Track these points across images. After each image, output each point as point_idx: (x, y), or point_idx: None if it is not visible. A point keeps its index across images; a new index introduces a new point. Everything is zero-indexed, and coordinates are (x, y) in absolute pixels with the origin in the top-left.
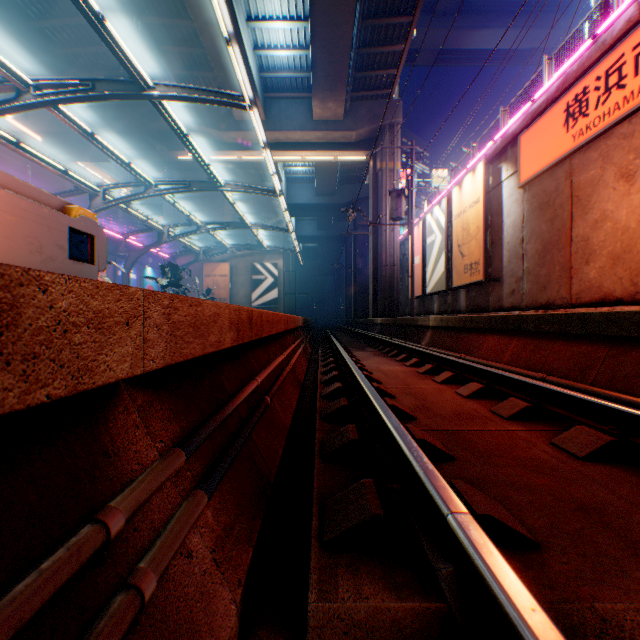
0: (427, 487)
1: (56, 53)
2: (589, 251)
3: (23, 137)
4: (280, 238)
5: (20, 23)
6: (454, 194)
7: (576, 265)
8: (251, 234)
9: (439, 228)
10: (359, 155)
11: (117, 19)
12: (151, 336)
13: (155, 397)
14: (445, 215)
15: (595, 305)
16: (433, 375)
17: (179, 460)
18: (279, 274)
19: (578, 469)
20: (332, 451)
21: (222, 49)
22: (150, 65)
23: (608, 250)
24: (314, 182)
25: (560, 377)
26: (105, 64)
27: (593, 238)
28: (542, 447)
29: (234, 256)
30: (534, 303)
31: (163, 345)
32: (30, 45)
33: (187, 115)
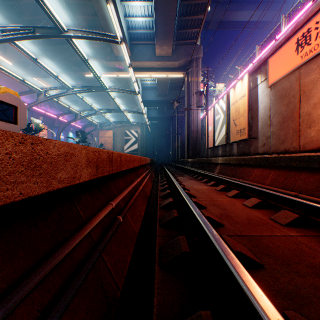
0: None
1: (20, 19)
2: (311, 121)
3: (4, 64)
4: (139, 118)
5: None
6: (231, 92)
7: (303, 129)
8: (124, 115)
9: (222, 111)
10: (179, 74)
11: (52, 1)
12: None
13: None
14: (226, 104)
15: (315, 151)
16: (225, 192)
17: None
18: (138, 136)
19: None
20: (168, 261)
21: (107, 16)
22: (70, 26)
23: None
24: (156, 89)
25: (307, 194)
26: (46, 25)
27: (313, 113)
28: None
29: (115, 127)
30: (277, 150)
31: None
32: (5, 14)
33: (90, 53)
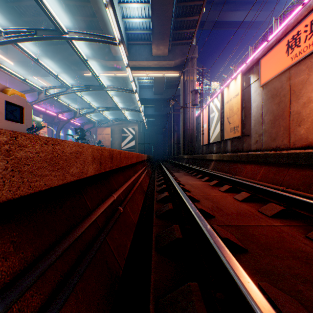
0: None
1: (21, 20)
2: (300, 119)
3: (5, 64)
4: (136, 115)
5: (2, 4)
6: (225, 91)
7: (293, 127)
8: (121, 113)
9: (217, 109)
10: (175, 73)
11: (52, 3)
12: None
13: None
14: (220, 102)
15: (304, 148)
16: (218, 187)
17: None
18: (135, 133)
19: None
20: (164, 246)
21: (106, 17)
22: (70, 27)
23: (312, 118)
24: (153, 87)
25: (294, 189)
26: (46, 26)
27: (303, 112)
28: (302, 240)
29: (113, 124)
30: (268, 147)
31: None
32: (7, 15)
33: (88, 52)
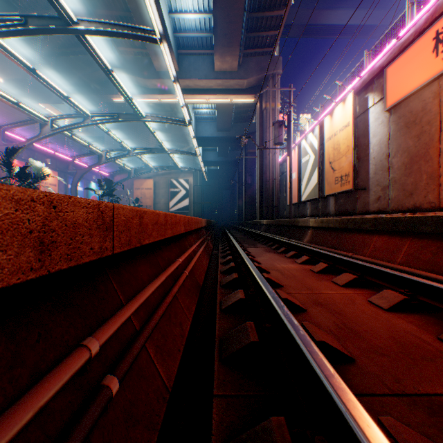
0: None
1: None
2: None
3: None
4: (190, 161)
5: None
6: (326, 122)
7: None
8: (169, 158)
9: (312, 150)
10: (249, 98)
11: None
12: None
13: None
14: (318, 139)
15: None
16: (329, 275)
17: None
18: (190, 188)
19: None
20: None
21: (143, 10)
22: None
23: None
24: (215, 121)
25: None
26: None
27: None
28: None
29: (157, 174)
30: (400, 207)
31: None
32: None
33: (119, 67)
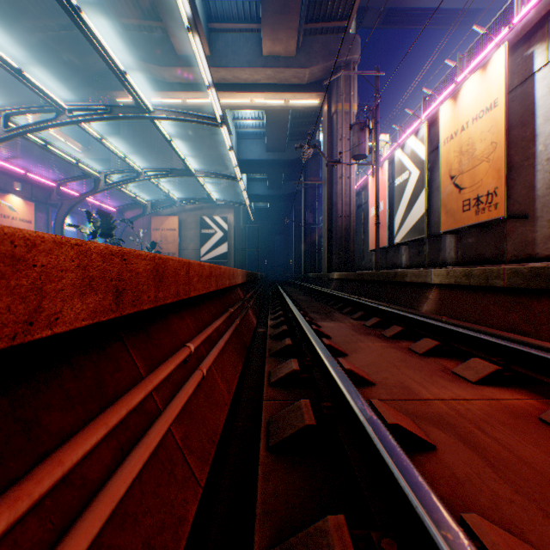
0: None
1: None
2: None
3: None
4: (230, 192)
5: None
6: (443, 111)
7: None
8: (200, 188)
9: (416, 162)
10: (312, 98)
11: None
12: None
13: None
14: (426, 143)
15: None
16: None
17: None
18: (229, 228)
19: None
20: None
21: None
22: None
23: None
24: (264, 138)
25: None
26: None
27: None
28: None
29: (183, 210)
30: None
31: None
32: None
33: (123, 48)
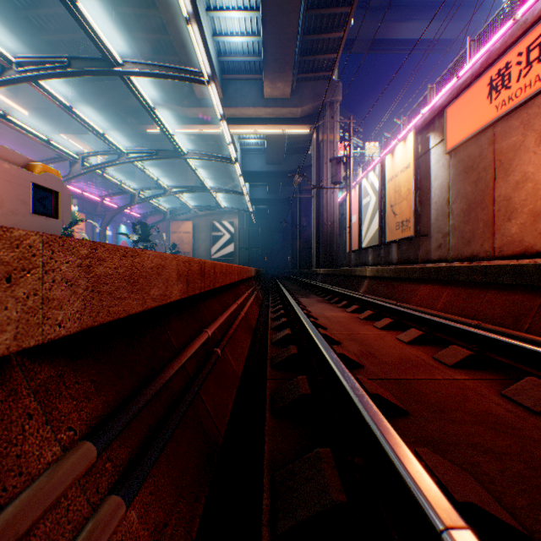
0: (403, 477)
1: (41, 39)
2: (511, 209)
3: (14, 113)
4: (236, 200)
5: (9, 12)
6: (387, 161)
7: (499, 222)
8: (211, 197)
9: (373, 191)
10: (304, 129)
11: (94, 9)
12: (56, 294)
13: (68, 368)
14: (379, 179)
15: (517, 257)
16: (373, 321)
17: (84, 462)
18: (235, 231)
19: (539, 427)
20: (283, 406)
21: (185, 35)
22: (123, 50)
23: (529, 208)
24: (265, 152)
25: (494, 324)
26: (84, 49)
27: (515, 197)
28: (494, 399)
29: (196, 216)
30: (459, 256)
31: (78, 304)
32: (18, 31)
33: (155, 94)
